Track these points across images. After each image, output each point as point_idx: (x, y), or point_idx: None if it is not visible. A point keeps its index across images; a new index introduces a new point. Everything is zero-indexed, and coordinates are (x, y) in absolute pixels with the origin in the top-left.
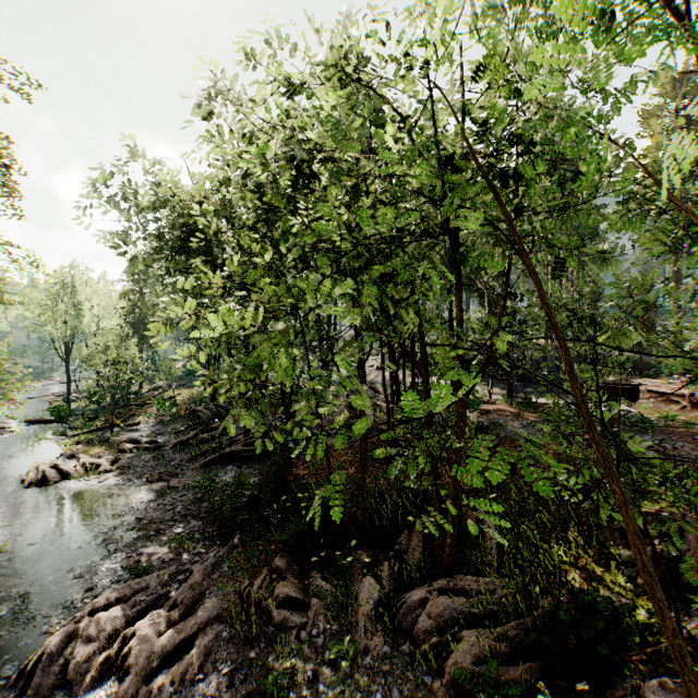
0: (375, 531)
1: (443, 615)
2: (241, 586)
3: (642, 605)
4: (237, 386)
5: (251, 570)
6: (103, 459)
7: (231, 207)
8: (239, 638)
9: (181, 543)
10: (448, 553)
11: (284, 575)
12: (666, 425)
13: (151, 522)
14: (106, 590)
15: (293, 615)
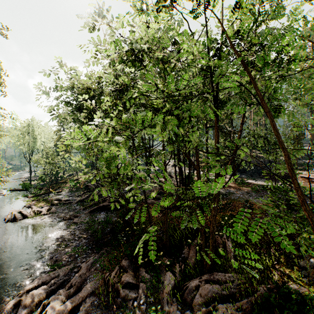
0: (172, 247)
1: (207, 295)
2: (105, 275)
3: (312, 291)
4: None
5: (110, 267)
6: (43, 209)
7: (102, 89)
8: (103, 305)
9: (77, 252)
10: (210, 261)
11: (126, 270)
12: (312, 194)
13: (63, 240)
14: (37, 278)
15: (131, 292)
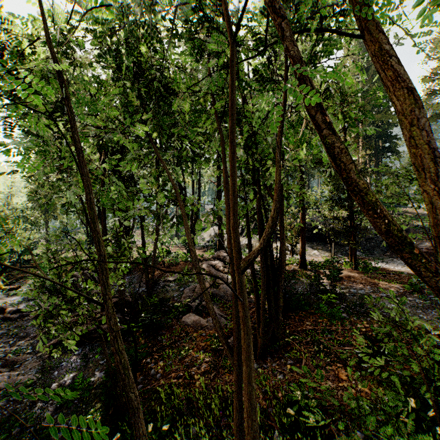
0: None
1: None
2: None
3: None
4: (52, 272)
5: None
6: None
7: None
8: None
9: None
10: None
11: None
12: None
13: None
14: None
15: None
